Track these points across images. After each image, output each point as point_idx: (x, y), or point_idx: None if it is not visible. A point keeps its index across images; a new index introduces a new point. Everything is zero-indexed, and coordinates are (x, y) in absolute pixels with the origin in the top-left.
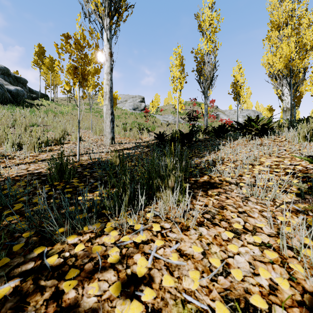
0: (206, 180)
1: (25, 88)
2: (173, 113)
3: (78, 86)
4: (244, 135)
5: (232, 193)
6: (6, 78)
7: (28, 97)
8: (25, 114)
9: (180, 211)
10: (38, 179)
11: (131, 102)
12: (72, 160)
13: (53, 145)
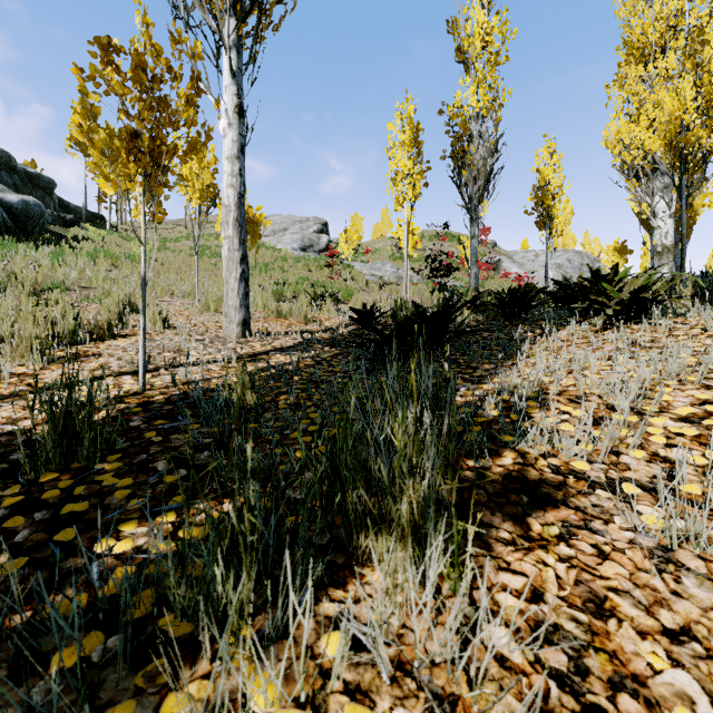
0: (511, 471)
1: (51, 199)
2: (394, 259)
3: (141, 185)
4: (581, 315)
5: (609, 529)
6: (5, 176)
7: (54, 219)
8: (39, 260)
9: (454, 647)
10: (2, 458)
11: (296, 233)
12: (108, 398)
13: (89, 342)
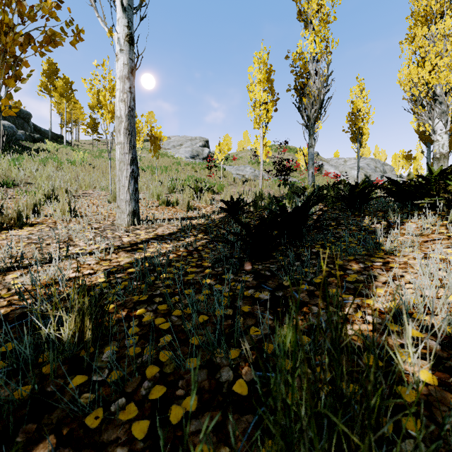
0: None
1: (28, 125)
2: (252, 163)
3: None
4: (420, 208)
5: None
6: None
7: (26, 138)
8: (1, 164)
9: None
10: None
11: (188, 147)
12: None
13: None
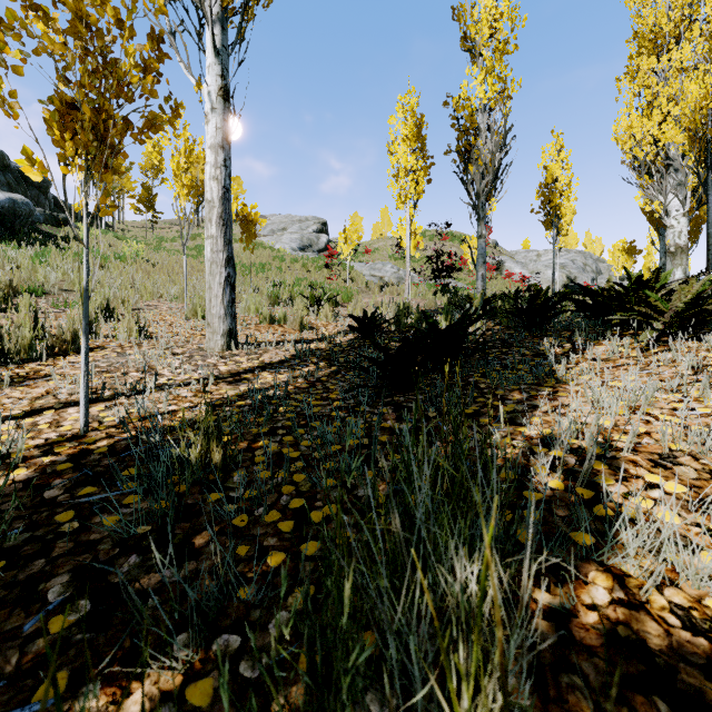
0: (615, 623)
1: (46, 198)
2: (394, 259)
3: (82, 169)
4: (617, 327)
5: None
6: None
7: (46, 219)
8: (20, 261)
9: None
10: None
11: (295, 232)
12: None
13: (47, 358)
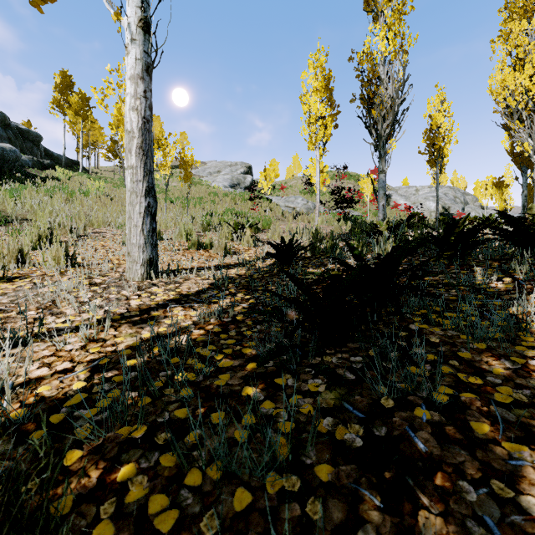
0: None
1: (38, 149)
2: (303, 193)
3: None
4: None
5: None
6: (1, 131)
7: (34, 164)
8: None
9: None
10: None
11: (227, 174)
12: None
13: None
